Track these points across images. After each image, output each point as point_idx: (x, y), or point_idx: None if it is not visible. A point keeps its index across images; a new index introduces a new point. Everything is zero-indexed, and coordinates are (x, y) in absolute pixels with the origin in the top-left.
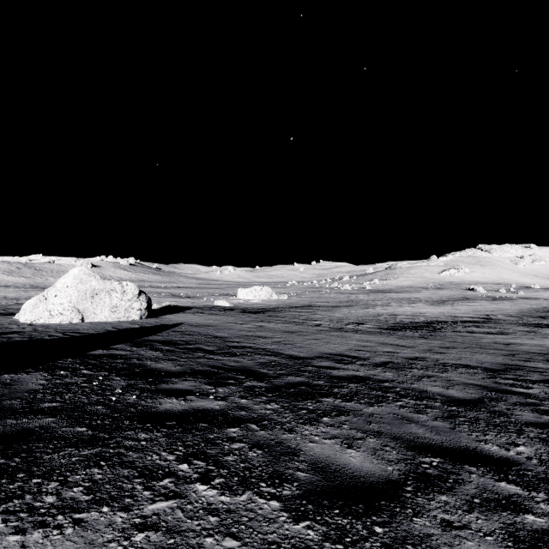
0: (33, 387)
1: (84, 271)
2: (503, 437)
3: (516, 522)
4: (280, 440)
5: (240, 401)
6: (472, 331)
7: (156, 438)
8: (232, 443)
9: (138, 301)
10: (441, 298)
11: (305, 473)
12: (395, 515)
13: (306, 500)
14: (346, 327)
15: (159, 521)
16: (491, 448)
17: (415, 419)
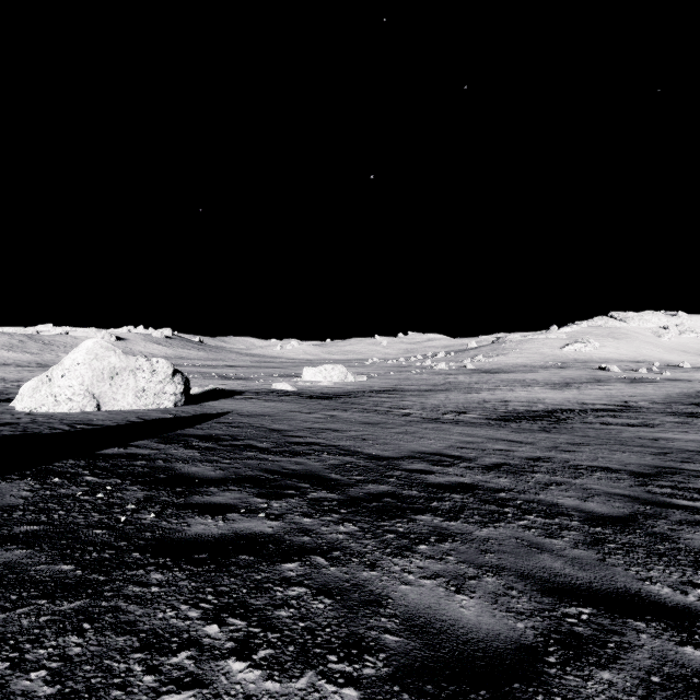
0: (11, 501)
1: (101, 344)
2: (675, 572)
3: None
4: (358, 581)
5: (302, 520)
6: (607, 422)
7: (175, 581)
8: (288, 587)
9: (172, 383)
10: (564, 379)
11: (396, 635)
12: None
13: (399, 685)
14: (443, 417)
15: None
16: (660, 590)
17: (548, 547)
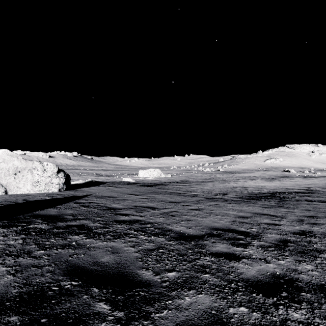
0: None
1: (7, 152)
2: None
3: None
4: None
5: None
6: (309, 200)
7: None
8: None
9: (57, 177)
10: (270, 176)
11: None
12: None
13: None
14: (215, 197)
15: None
16: None
17: None
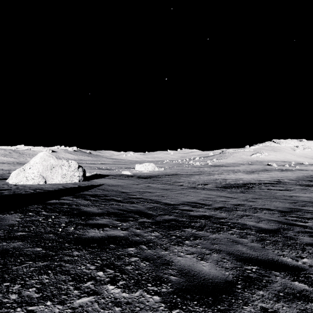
0: (12, 222)
1: (46, 154)
2: (294, 252)
3: (307, 308)
4: (159, 255)
5: (136, 230)
6: (270, 189)
7: (84, 255)
8: (131, 257)
9: (78, 171)
10: (252, 169)
11: (175, 276)
12: (231, 304)
13: (176, 295)
14: (197, 186)
15: (82, 311)
16: (287, 259)
17: (240, 242)
